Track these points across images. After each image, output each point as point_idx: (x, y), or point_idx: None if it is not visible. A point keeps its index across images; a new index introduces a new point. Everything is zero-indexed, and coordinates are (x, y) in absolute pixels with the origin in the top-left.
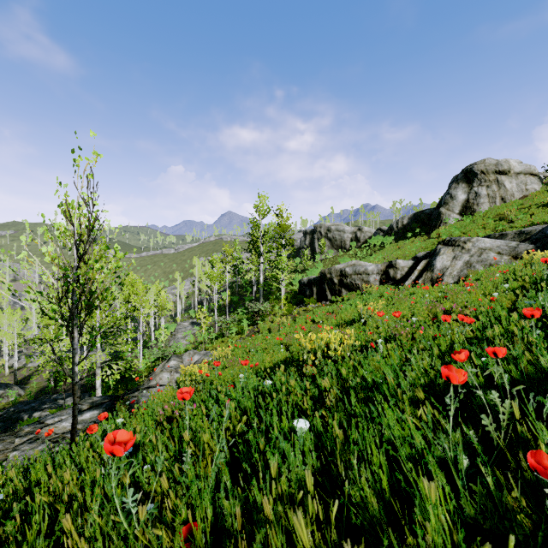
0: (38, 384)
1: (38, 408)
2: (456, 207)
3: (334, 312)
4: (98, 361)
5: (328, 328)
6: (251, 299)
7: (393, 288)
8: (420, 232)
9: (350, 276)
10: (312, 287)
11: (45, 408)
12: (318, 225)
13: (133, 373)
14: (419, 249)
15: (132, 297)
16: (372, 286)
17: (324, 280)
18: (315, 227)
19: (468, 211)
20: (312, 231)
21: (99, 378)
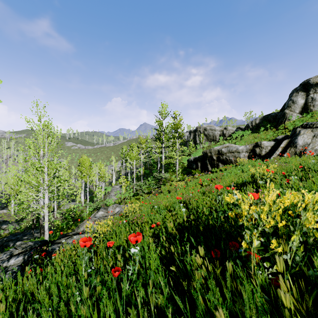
0: (28, 222)
1: (20, 238)
2: (297, 109)
3: (217, 178)
4: (46, 211)
5: (272, 185)
6: (156, 171)
7: (260, 161)
8: (269, 127)
9: (225, 154)
10: (197, 162)
11: (24, 239)
12: (199, 127)
13: (81, 217)
14: (272, 137)
15: (82, 169)
16: (243, 160)
17: (206, 157)
18: (196, 128)
19: (306, 110)
20: (195, 130)
21: (47, 223)
